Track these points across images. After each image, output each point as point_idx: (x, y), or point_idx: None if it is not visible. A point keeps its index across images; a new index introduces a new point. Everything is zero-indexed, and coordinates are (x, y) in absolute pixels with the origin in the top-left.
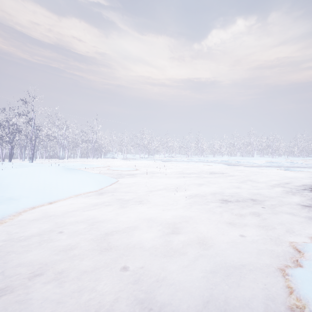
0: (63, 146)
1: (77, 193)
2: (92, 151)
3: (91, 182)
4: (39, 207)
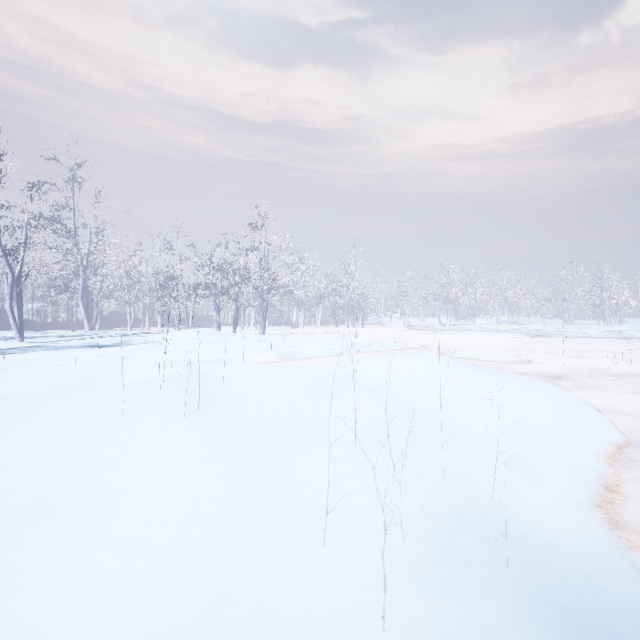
0: (298, 304)
1: (596, 449)
2: (347, 312)
3: (577, 409)
4: (605, 505)
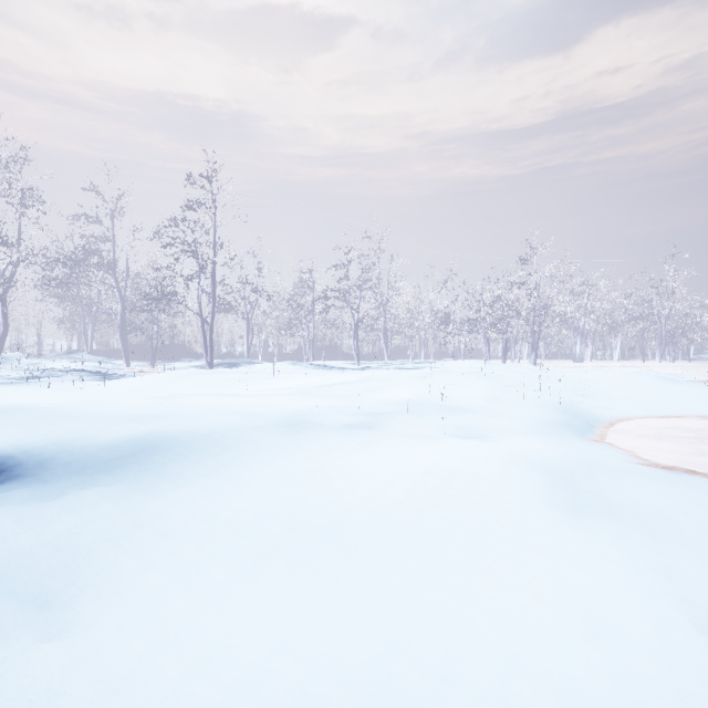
0: (582, 334)
1: (702, 414)
2: (659, 343)
3: None
4: (654, 419)
